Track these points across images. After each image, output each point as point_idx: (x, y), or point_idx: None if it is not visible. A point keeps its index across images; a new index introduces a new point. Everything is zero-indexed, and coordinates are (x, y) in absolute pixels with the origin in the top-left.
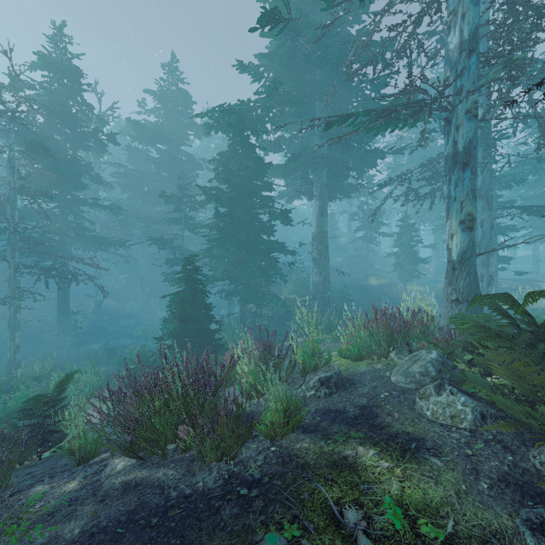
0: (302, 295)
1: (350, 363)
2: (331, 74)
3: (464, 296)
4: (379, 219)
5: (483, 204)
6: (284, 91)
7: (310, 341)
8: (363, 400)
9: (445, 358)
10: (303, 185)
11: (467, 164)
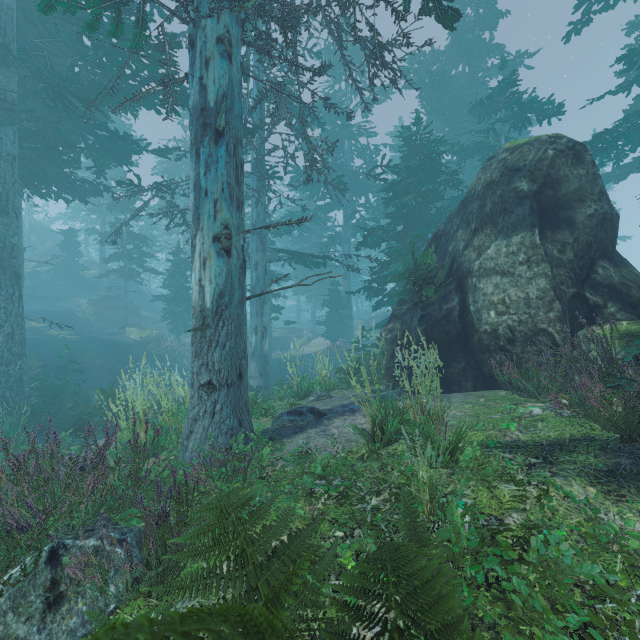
0: None
1: None
2: None
3: (219, 377)
4: (150, 250)
5: (258, 244)
6: None
7: None
8: None
9: None
10: None
11: (225, 135)
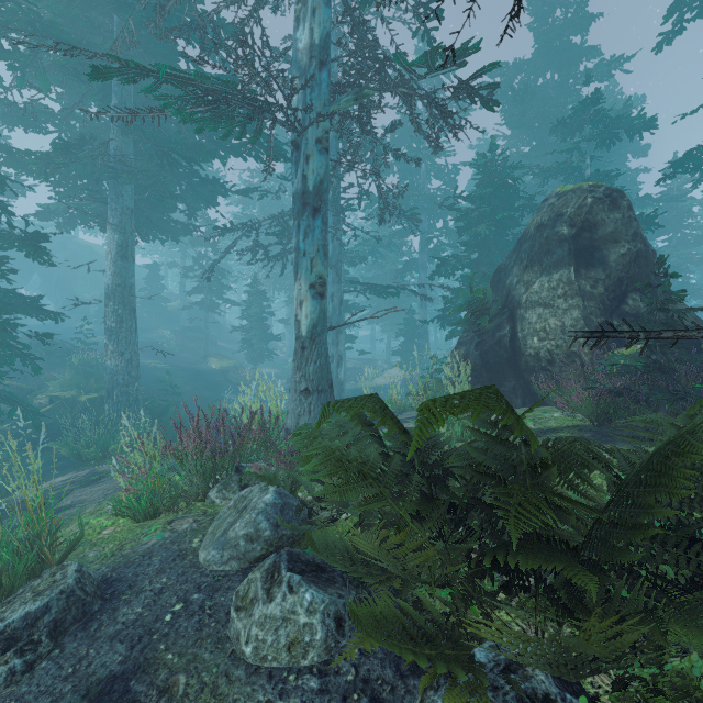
0: (90, 390)
1: (132, 529)
2: (140, 32)
3: (315, 385)
4: (225, 281)
5: (333, 276)
6: (30, 2)
7: (29, 507)
8: (116, 655)
9: (288, 495)
10: (93, 204)
11: (319, 210)
